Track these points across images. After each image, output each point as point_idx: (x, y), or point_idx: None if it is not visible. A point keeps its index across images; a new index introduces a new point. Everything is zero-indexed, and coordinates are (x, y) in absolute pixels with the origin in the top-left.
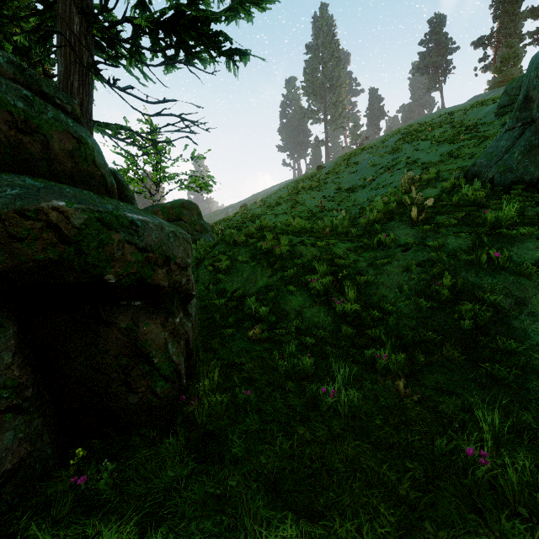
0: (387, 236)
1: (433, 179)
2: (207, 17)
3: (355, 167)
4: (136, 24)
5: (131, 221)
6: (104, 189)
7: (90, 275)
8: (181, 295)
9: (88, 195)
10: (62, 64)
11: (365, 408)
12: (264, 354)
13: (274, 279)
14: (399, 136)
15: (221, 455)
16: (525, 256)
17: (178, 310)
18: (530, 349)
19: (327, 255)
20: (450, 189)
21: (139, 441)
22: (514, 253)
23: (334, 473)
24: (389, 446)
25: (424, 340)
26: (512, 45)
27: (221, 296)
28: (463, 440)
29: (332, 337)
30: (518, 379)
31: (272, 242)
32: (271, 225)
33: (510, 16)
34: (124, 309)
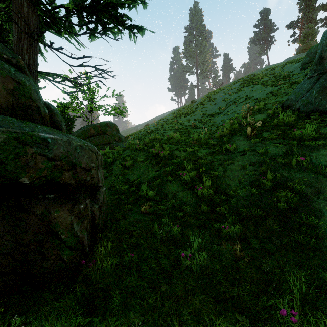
0: (231, 145)
1: (261, 109)
2: (115, 4)
3: (214, 101)
4: (67, 8)
5: (43, 139)
6: (38, 115)
7: (9, 179)
8: (87, 188)
9: (11, 121)
10: (16, 33)
11: (212, 266)
12: (150, 223)
13: (159, 172)
14: (241, 82)
15: (105, 307)
16: (321, 159)
17: (85, 198)
18: (325, 223)
19: (193, 157)
20: (272, 115)
21: (48, 295)
22: (313, 158)
23: (183, 326)
24: (226, 299)
25: (254, 215)
26: (311, 27)
27: (126, 183)
28: (279, 297)
29: (194, 212)
30: (317, 245)
31: (159, 148)
32: (160, 137)
33: (309, 9)
34: (40, 201)
